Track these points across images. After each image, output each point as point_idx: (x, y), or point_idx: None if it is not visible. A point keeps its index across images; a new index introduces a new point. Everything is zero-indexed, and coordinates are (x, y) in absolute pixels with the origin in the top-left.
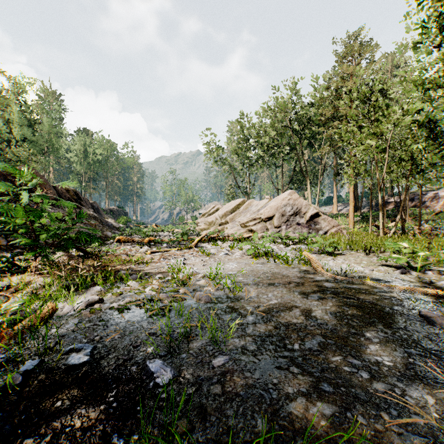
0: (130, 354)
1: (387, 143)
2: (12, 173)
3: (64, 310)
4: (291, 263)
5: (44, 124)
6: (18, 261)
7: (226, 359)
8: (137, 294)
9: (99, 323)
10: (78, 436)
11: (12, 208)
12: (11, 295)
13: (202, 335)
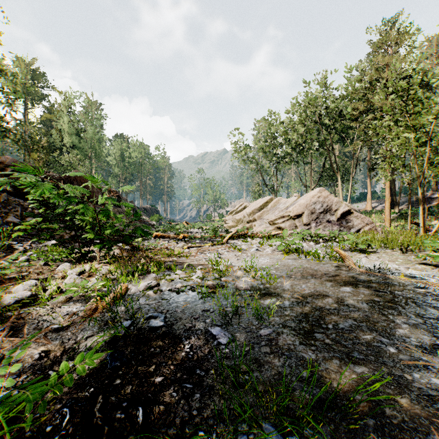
0: (193, 323)
1: (428, 135)
2: (67, 177)
3: (133, 290)
4: (321, 259)
5: (88, 132)
6: (84, 252)
7: (270, 330)
8: (186, 281)
9: (162, 301)
10: (172, 368)
11: (88, 208)
12: (87, 279)
13: (248, 313)
